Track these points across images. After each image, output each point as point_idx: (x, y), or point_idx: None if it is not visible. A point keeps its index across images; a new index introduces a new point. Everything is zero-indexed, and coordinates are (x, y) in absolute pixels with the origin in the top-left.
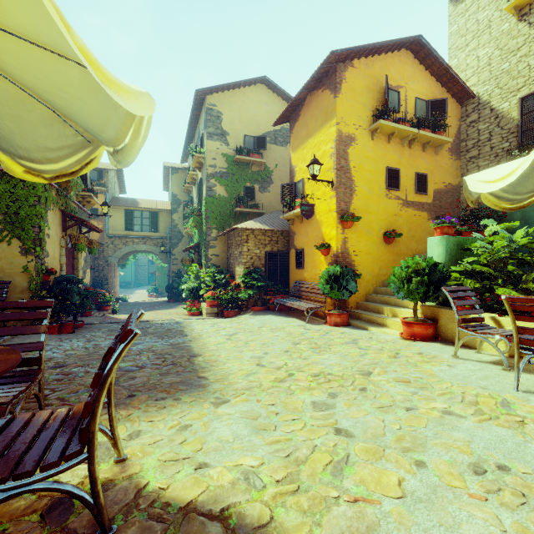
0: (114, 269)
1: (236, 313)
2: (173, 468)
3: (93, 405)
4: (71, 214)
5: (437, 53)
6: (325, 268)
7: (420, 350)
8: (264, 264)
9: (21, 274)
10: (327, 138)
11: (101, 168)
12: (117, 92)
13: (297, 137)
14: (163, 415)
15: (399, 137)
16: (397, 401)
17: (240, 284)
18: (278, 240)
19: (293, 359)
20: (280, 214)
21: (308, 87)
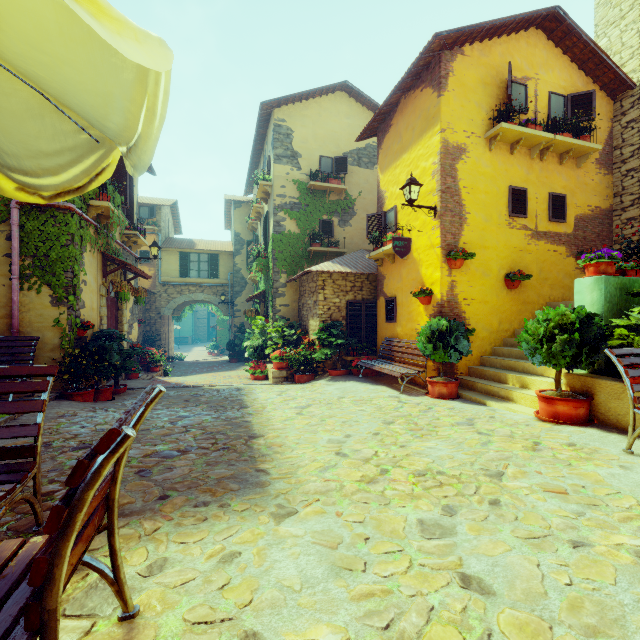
0: (168, 322)
1: (310, 378)
2: (205, 639)
3: (49, 561)
4: (112, 256)
5: (581, 30)
6: (426, 321)
7: (569, 439)
8: (345, 317)
9: (52, 328)
10: (428, 150)
11: (153, 204)
12: (93, 14)
13: (387, 153)
14: (202, 532)
15: (526, 146)
16: (554, 528)
17: (315, 342)
18: (362, 286)
19: (385, 446)
20: (365, 254)
21: (402, 86)
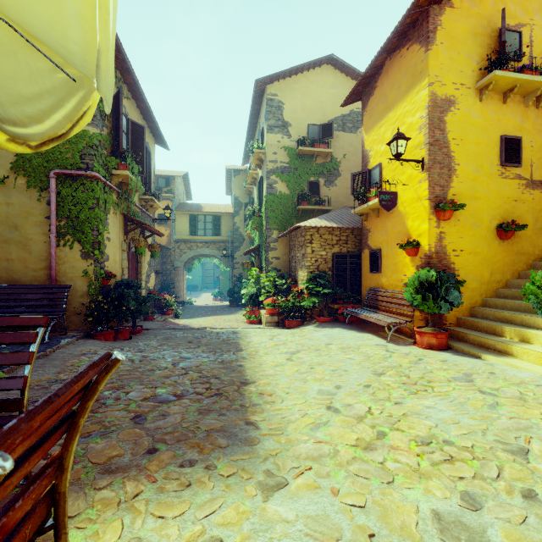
0: (181, 273)
1: (299, 323)
2: None
3: None
4: (131, 217)
5: None
6: (414, 272)
7: None
8: (331, 268)
9: (81, 278)
10: (414, 106)
11: (168, 176)
12: None
13: (372, 114)
14: (183, 503)
15: (520, 93)
16: None
17: (303, 291)
18: (347, 240)
19: (379, 401)
20: (349, 210)
21: (387, 47)
